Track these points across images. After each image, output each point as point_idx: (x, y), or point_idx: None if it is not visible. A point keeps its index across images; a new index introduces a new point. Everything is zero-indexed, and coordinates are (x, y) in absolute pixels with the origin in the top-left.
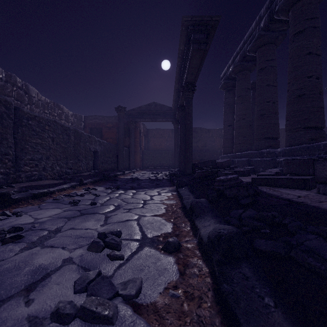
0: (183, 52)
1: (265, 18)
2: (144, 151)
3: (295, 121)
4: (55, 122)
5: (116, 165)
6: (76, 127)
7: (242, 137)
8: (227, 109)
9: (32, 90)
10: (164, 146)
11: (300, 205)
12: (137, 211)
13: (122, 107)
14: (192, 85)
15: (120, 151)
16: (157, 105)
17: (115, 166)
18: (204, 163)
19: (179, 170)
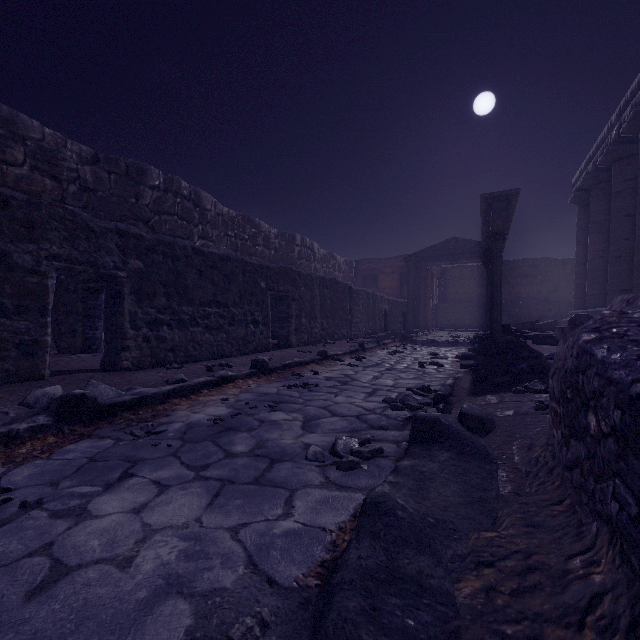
0: (485, 210)
1: (616, 129)
2: (438, 304)
3: (639, 275)
4: (363, 290)
5: (401, 325)
6: (347, 277)
7: (599, 284)
8: (581, 237)
9: (315, 246)
10: (473, 294)
11: (530, 349)
12: (442, 352)
13: (412, 256)
14: (501, 234)
15: (410, 309)
16: (459, 241)
17: (401, 327)
18: (522, 324)
19: (489, 334)
